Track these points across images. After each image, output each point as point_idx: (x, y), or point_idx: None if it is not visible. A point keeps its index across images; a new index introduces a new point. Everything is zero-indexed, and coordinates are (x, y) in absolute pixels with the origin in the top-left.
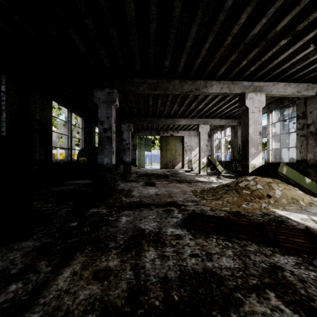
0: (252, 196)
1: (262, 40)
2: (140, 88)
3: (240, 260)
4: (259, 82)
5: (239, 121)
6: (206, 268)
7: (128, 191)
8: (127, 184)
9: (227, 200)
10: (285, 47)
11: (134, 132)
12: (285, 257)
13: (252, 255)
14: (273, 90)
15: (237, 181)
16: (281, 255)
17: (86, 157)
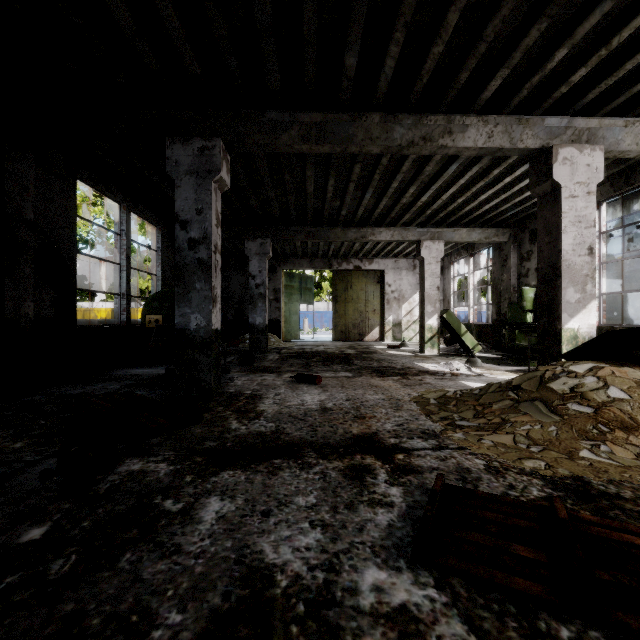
0: (603, 424)
1: None
2: (282, 137)
3: None
4: (590, 118)
5: (513, 233)
6: None
7: (249, 400)
8: (252, 378)
9: (527, 433)
10: None
11: (277, 263)
12: None
13: None
14: (623, 141)
15: (541, 376)
16: None
17: (162, 314)
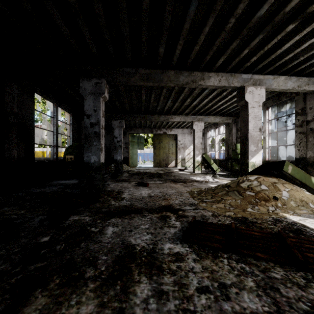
0: (257, 199)
1: (268, 24)
2: (131, 79)
3: (269, 297)
4: (259, 75)
5: (234, 119)
6: None
7: (117, 193)
8: (117, 184)
9: (229, 203)
10: (291, 34)
11: (127, 130)
12: None
13: (282, 286)
14: (273, 84)
15: (238, 181)
16: None
17: (74, 155)
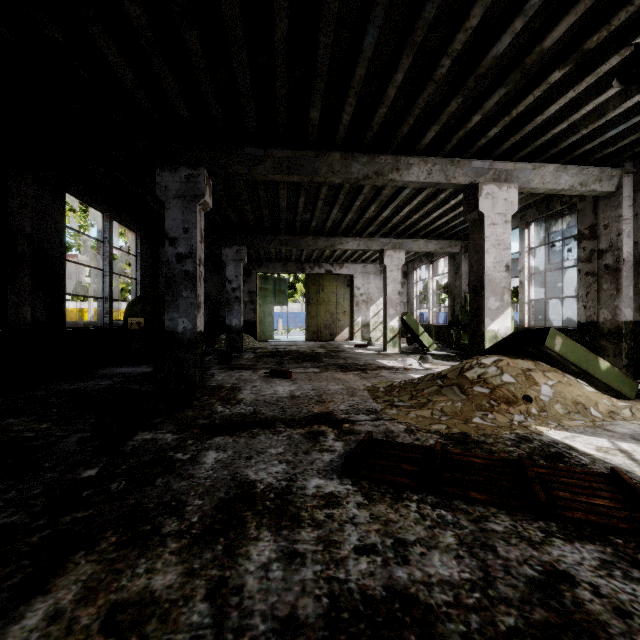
0: (494, 400)
1: (513, 69)
2: (258, 168)
3: (475, 560)
4: (506, 162)
5: (464, 245)
6: (394, 584)
7: (230, 391)
8: (230, 374)
9: (442, 408)
10: (560, 87)
11: (252, 266)
12: (574, 546)
13: (501, 543)
14: (533, 180)
15: (462, 367)
16: (566, 541)
17: (144, 316)
